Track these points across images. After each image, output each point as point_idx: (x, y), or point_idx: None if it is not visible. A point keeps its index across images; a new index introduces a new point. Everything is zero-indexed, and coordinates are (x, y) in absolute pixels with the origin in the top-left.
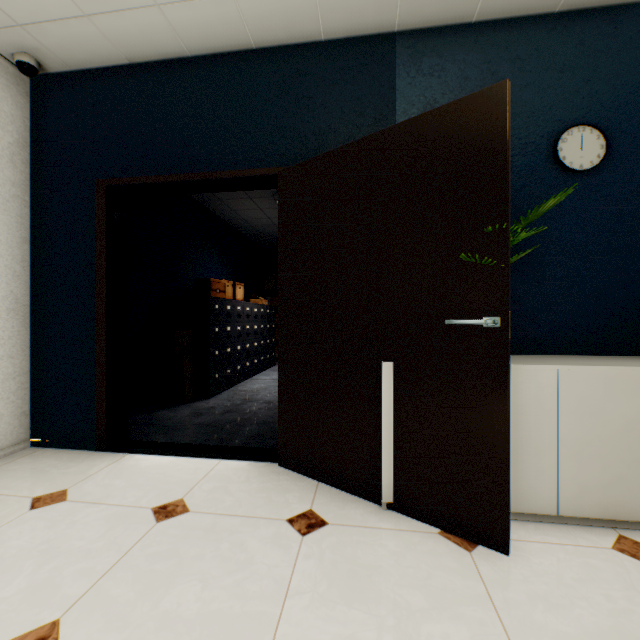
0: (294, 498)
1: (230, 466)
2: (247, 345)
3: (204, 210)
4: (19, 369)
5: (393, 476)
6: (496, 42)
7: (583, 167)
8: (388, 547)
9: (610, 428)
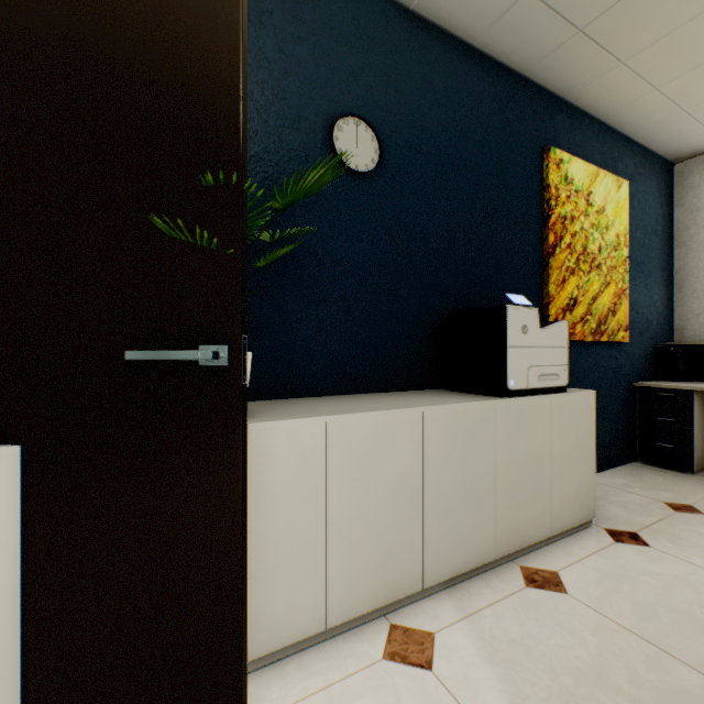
0: None
1: None
2: None
3: None
4: None
5: (22, 697)
6: None
7: (359, 169)
8: None
9: (382, 490)
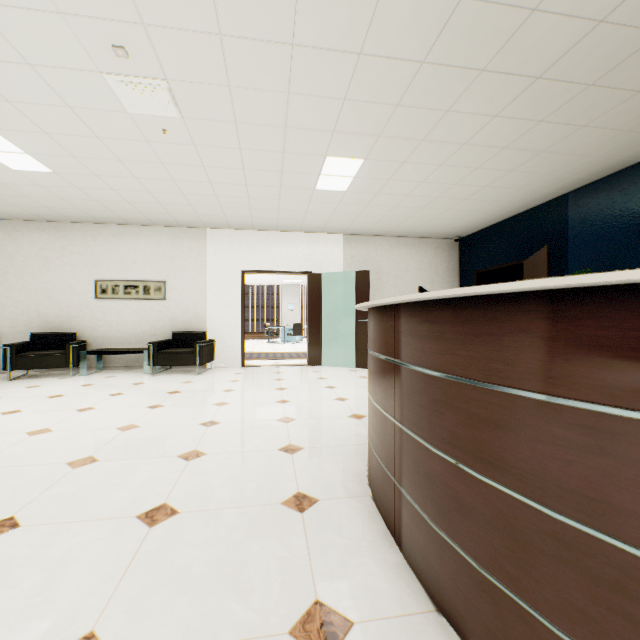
0: None
1: None
2: None
3: None
4: None
5: None
6: (612, 184)
7: None
8: None
9: None
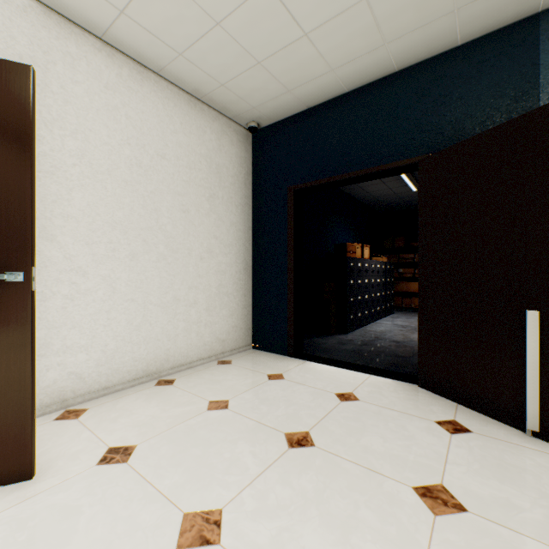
0: (437, 410)
1: (378, 380)
2: (371, 295)
3: (337, 191)
4: (247, 303)
5: (539, 409)
6: None
7: None
8: (535, 460)
9: None
